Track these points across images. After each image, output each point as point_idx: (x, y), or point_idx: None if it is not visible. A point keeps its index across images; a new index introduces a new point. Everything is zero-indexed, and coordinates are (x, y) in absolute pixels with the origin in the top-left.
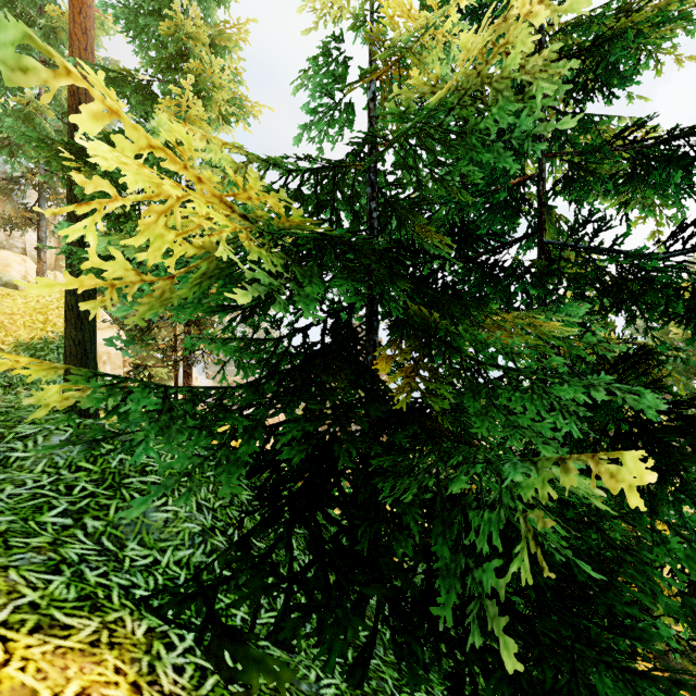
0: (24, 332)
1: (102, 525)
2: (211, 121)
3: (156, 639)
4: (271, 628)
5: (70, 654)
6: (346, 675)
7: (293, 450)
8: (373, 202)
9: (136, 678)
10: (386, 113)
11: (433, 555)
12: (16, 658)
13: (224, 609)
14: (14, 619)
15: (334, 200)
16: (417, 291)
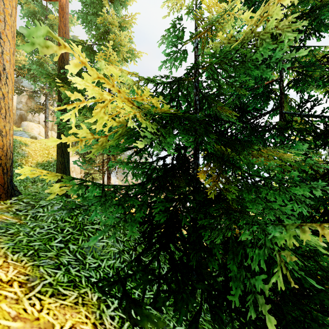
0: (40, 158)
1: (76, 247)
2: (119, 61)
3: (101, 303)
4: (151, 299)
5: (66, 307)
6: (187, 326)
7: (160, 216)
8: (197, 96)
9: (94, 321)
10: (205, 54)
11: (227, 268)
12: (45, 308)
13: (130, 289)
14: (43, 290)
15: (178, 96)
16: (218, 139)
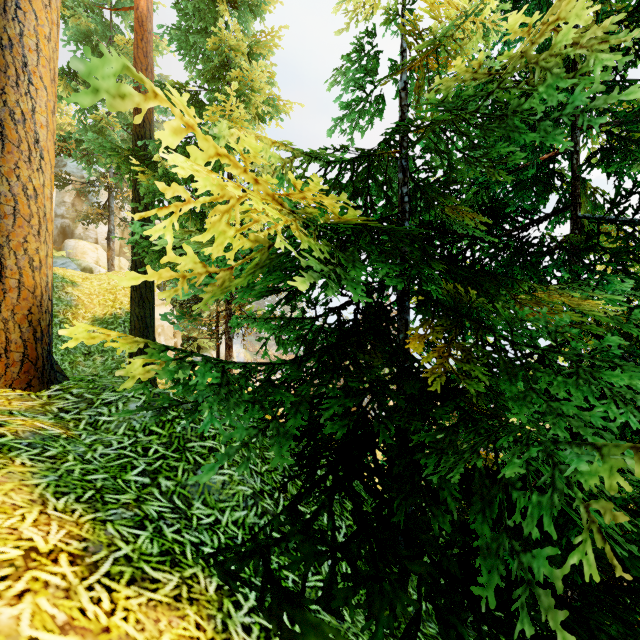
0: (99, 309)
1: (173, 485)
2: (248, 121)
3: (225, 597)
4: (318, 591)
5: (159, 607)
6: None
7: (335, 425)
8: (405, 187)
9: (213, 634)
10: (426, 102)
11: (467, 531)
12: (120, 608)
13: (277, 570)
14: (115, 570)
15: (368, 188)
16: (447, 271)
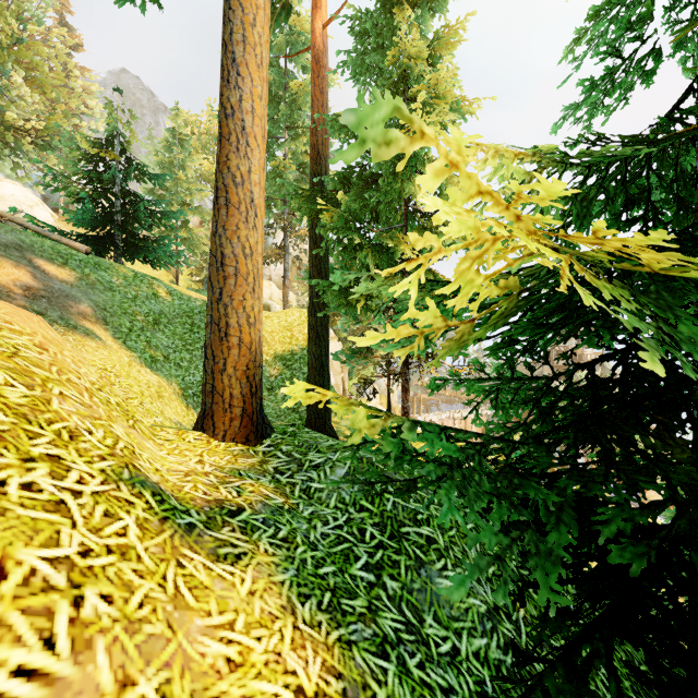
0: (279, 346)
1: (398, 587)
2: None
3: None
4: None
5: None
6: None
7: (623, 550)
8: None
9: None
10: None
11: None
12: None
13: None
14: None
15: (649, 191)
16: None
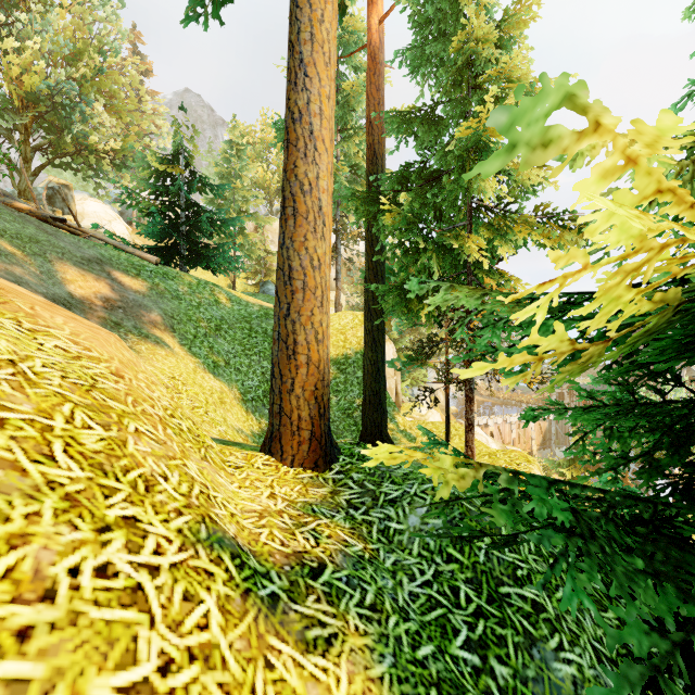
0: (333, 349)
1: (509, 675)
2: None
3: None
4: None
5: None
6: None
7: None
8: None
9: None
10: None
11: None
12: None
13: None
14: None
15: None
16: None
